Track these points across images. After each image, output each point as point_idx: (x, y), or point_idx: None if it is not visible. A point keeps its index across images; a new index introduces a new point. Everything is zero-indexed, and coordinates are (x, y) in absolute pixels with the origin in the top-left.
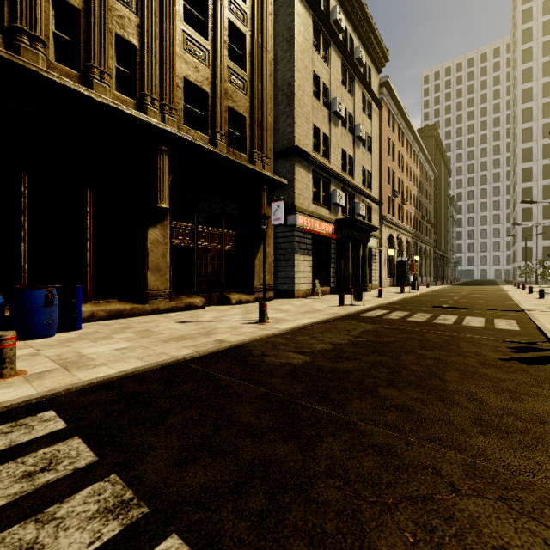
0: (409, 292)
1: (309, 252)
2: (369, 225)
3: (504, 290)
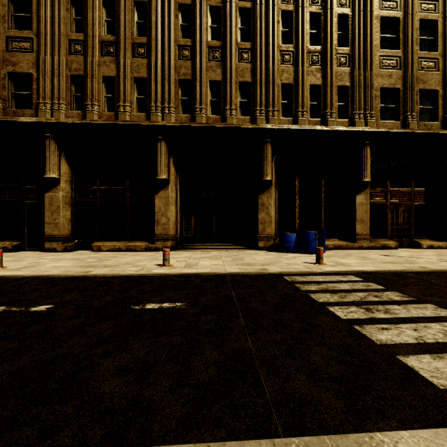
0: None
1: None
2: None
3: None
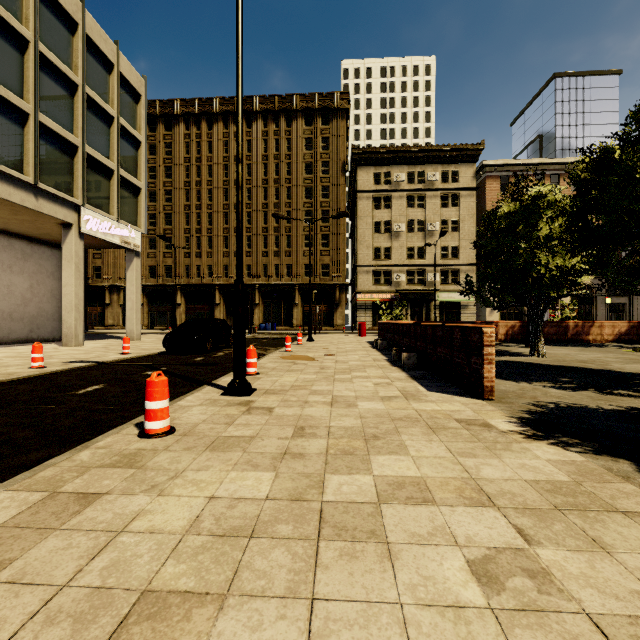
0: None
1: (370, 309)
2: (423, 290)
3: None
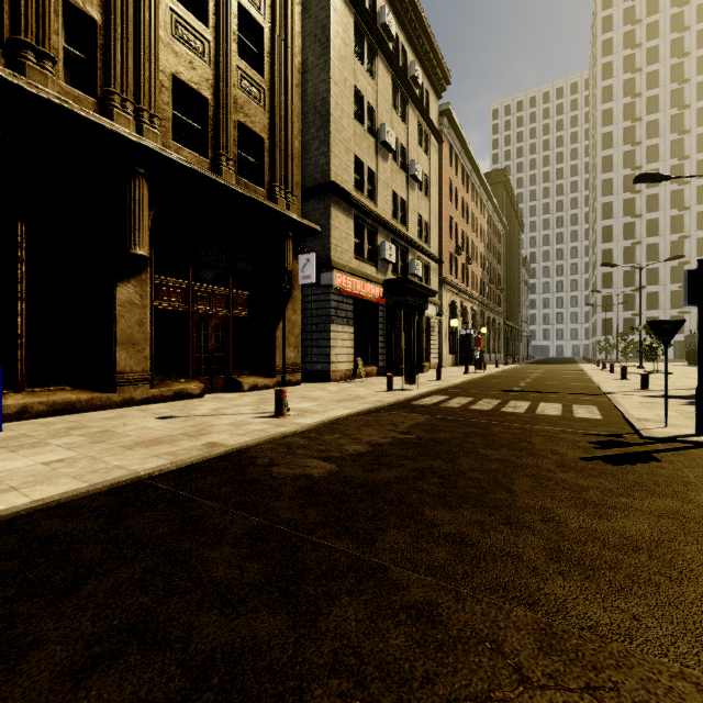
0: (474, 373)
1: (350, 321)
2: (427, 288)
3: (582, 369)
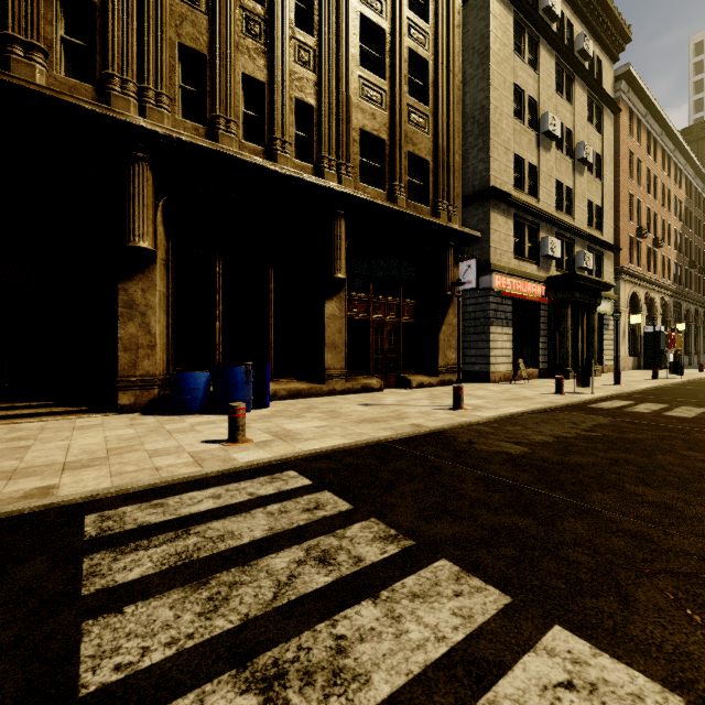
0: (666, 378)
1: (509, 322)
2: (599, 282)
3: None
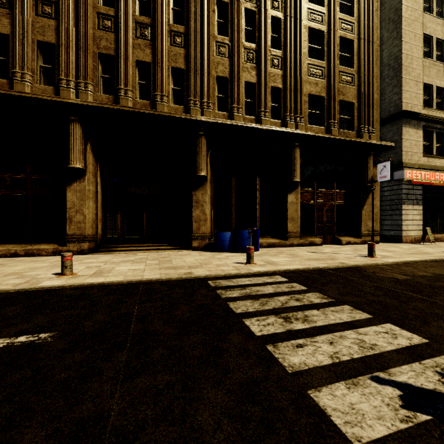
0: None
1: (419, 201)
2: None
3: None
